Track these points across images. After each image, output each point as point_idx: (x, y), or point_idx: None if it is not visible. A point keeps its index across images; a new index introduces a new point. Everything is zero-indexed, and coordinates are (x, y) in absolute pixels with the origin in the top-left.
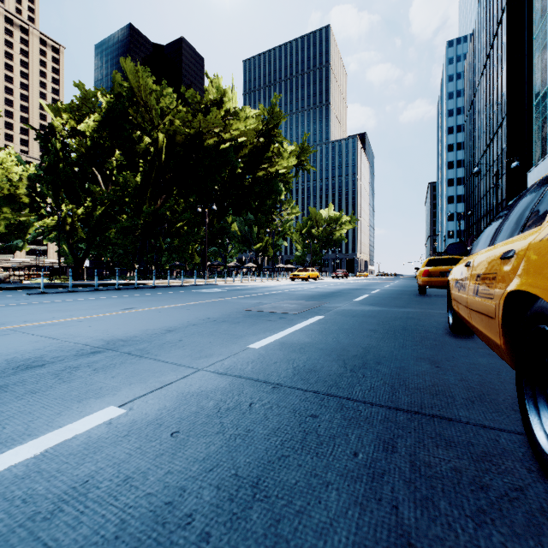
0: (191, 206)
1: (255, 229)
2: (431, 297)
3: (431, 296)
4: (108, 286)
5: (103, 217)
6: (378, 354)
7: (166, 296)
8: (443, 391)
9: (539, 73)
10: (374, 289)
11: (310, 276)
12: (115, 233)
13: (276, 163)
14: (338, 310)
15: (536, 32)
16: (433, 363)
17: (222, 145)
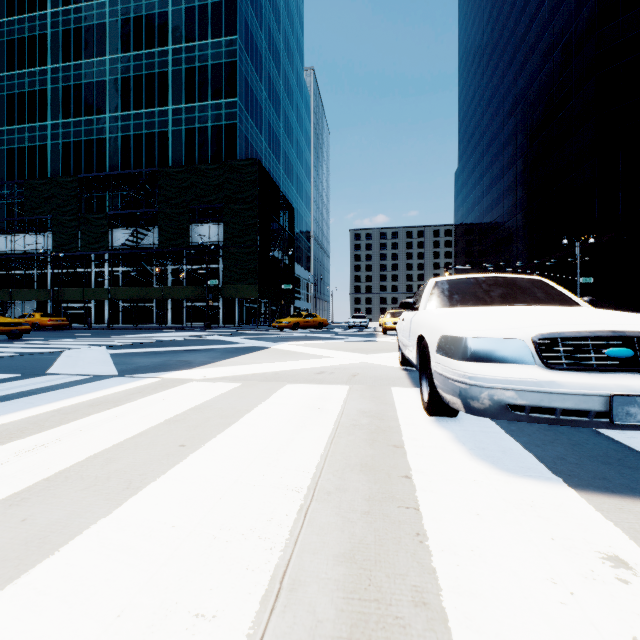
0: None
1: None
2: None
3: None
4: None
5: None
6: None
7: None
8: None
9: None
10: None
11: None
12: None
13: None
14: None
15: None
16: None
17: None
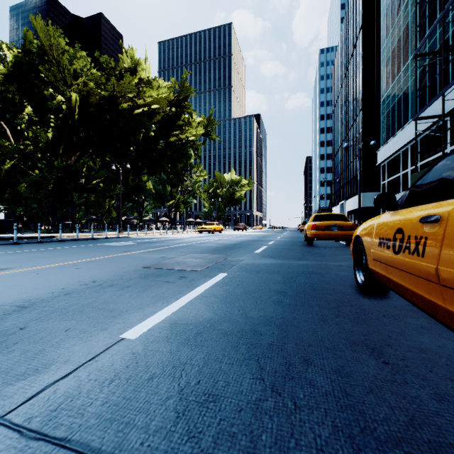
0: (107, 165)
1: (168, 188)
2: (319, 248)
3: (318, 247)
4: (10, 240)
5: (13, 171)
6: (300, 340)
7: (65, 251)
8: (441, 446)
9: (385, 77)
10: (270, 241)
11: (215, 229)
12: (26, 187)
13: (186, 131)
14: (242, 264)
15: (383, 47)
16: (376, 354)
17: (136, 110)
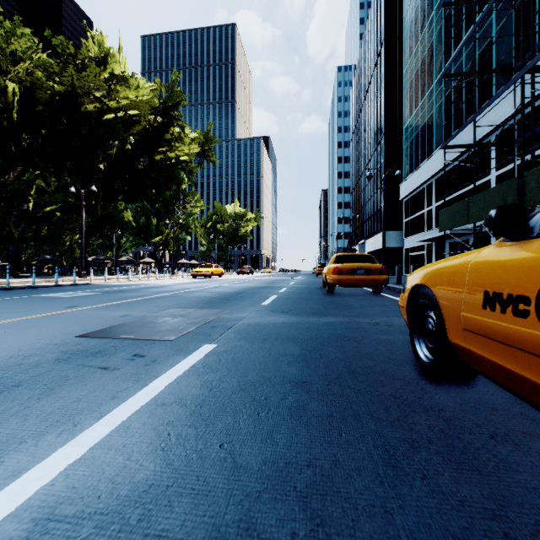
0: (65, 186)
1: (154, 220)
2: (342, 297)
3: (340, 295)
4: None
5: None
6: None
7: None
8: None
9: (408, 102)
10: (281, 288)
11: (214, 273)
12: None
13: (176, 148)
14: (241, 326)
15: (406, 68)
16: None
17: (106, 114)
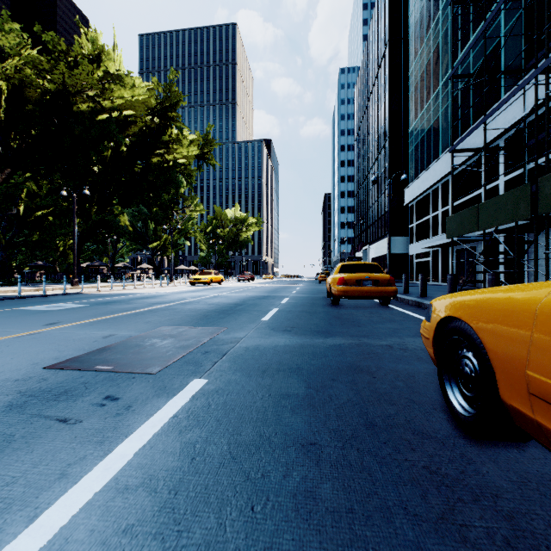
0: (57, 190)
1: (151, 225)
2: (348, 309)
3: (346, 308)
4: None
5: None
6: None
7: None
8: None
9: (413, 105)
10: (283, 298)
11: (213, 280)
12: None
13: (174, 151)
14: (238, 351)
15: (411, 70)
16: None
17: (100, 115)
